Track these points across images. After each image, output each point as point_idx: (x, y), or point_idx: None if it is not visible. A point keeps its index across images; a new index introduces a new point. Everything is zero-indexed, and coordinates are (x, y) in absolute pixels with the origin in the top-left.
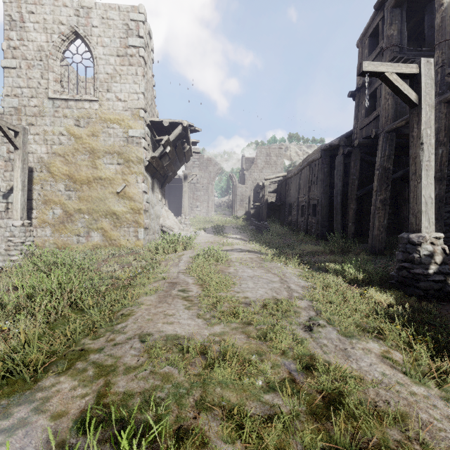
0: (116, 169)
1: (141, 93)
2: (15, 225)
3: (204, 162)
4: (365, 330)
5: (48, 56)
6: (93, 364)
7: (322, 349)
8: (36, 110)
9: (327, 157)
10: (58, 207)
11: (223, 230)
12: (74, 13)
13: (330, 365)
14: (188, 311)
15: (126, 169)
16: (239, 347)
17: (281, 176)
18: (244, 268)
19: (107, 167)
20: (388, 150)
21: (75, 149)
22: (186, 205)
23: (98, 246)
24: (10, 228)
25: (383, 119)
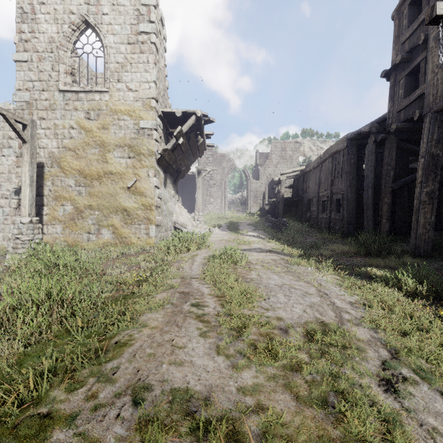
0: (127, 162)
1: (153, 81)
2: (22, 222)
3: (217, 158)
4: None
5: (59, 47)
6: None
7: None
8: (47, 103)
9: (354, 146)
10: (68, 203)
11: (238, 227)
12: (85, 1)
13: None
14: (203, 341)
15: (137, 163)
16: None
17: (299, 170)
18: (268, 274)
19: (118, 161)
20: (437, 133)
21: (85, 143)
22: (200, 201)
23: (109, 244)
24: (18, 225)
25: (430, 97)
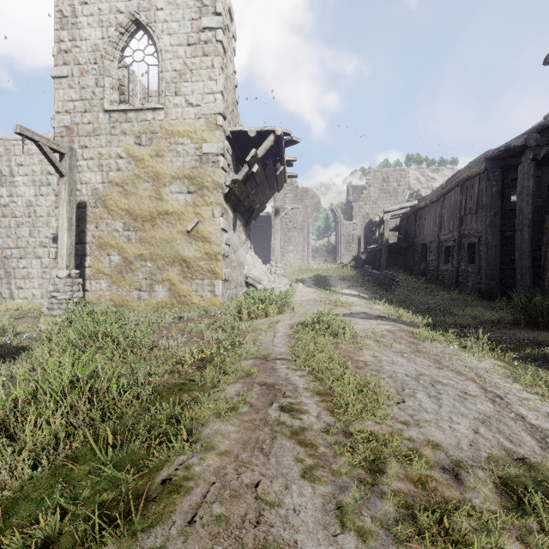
0: (186, 199)
1: (219, 92)
2: (59, 276)
3: (298, 194)
4: None
5: (104, 56)
6: None
7: None
8: (90, 127)
9: (496, 169)
10: (115, 252)
11: (328, 283)
12: None
13: None
14: (311, 491)
15: (199, 199)
16: None
17: (409, 206)
18: (389, 355)
19: (175, 197)
20: None
21: (135, 175)
22: (278, 249)
23: (164, 304)
24: (54, 280)
25: None
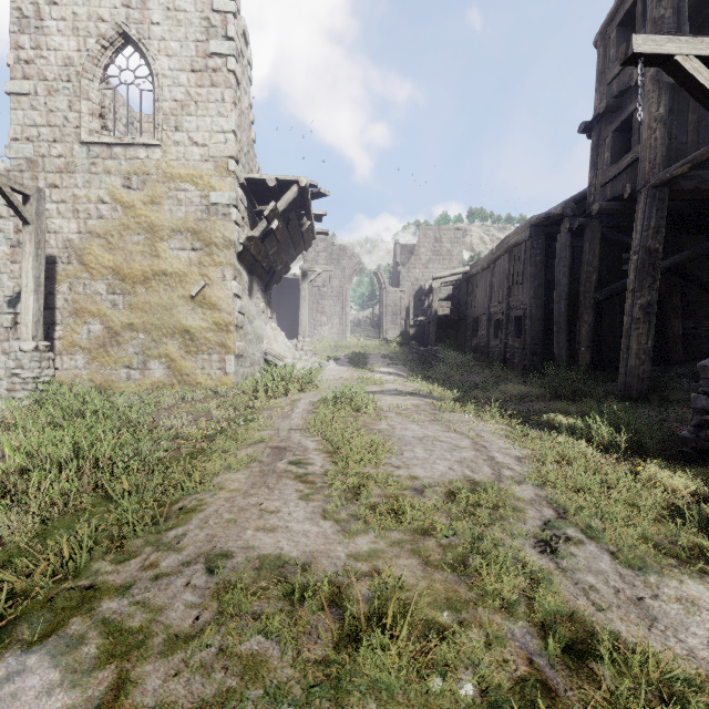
0: (190, 257)
1: (231, 131)
2: (23, 349)
3: (334, 253)
4: (668, 551)
5: (81, 74)
6: (99, 628)
7: (593, 600)
8: (61, 162)
9: (540, 236)
10: (95, 320)
11: (366, 361)
12: (122, 1)
13: (622, 643)
14: (305, 505)
15: (206, 258)
16: (414, 597)
17: (460, 272)
18: (405, 423)
19: (176, 255)
20: (655, 218)
21: (124, 225)
22: (305, 320)
23: (161, 385)
24: (16, 354)
25: (646, 165)
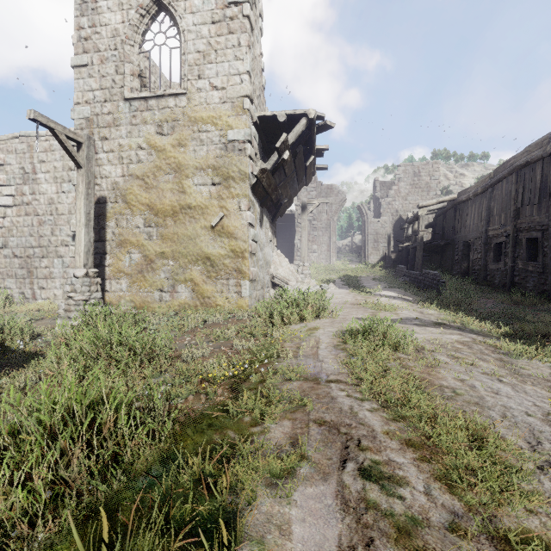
0: (210, 191)
1: (246, 72)
2: (76, 275)
3: (322, 192)
4: None
5: (124, 41)
6: None
7: None
8: (110, 118)
9: None
10: (135, 250)
11: (360, 284)
12: None
13: None
14: None
15: (224, 191)
16: None
17: (447, 200)
18: (480, 378)
19: (199, 190)
20: None
21: (157, 167)
22: (305, 247)
23: (186, 306)
24: (71, 279)
25: None
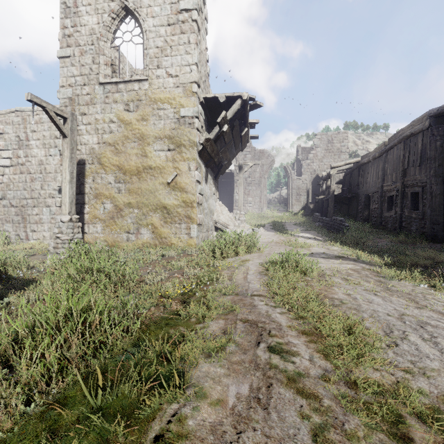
0: (166, 155)
1: (194, 64)
2: (62, 220)
3: (256, 155)
4: None
5: (99, 38)
6: None
7: None
8: (88, 98)
9: (440, 125)
10: (108, 201)
11: (284, 228)
12: None
13: None
14: None
15: (177, 156)
16: None
17: (353, 162)
18: (362, 293)
19: (157, 154)
20: None
21: (125, 136)
22: (241, 199)
23: (148, 244)
24: (59, 223)
25: None
